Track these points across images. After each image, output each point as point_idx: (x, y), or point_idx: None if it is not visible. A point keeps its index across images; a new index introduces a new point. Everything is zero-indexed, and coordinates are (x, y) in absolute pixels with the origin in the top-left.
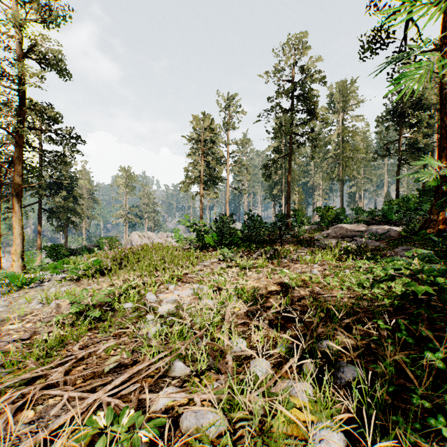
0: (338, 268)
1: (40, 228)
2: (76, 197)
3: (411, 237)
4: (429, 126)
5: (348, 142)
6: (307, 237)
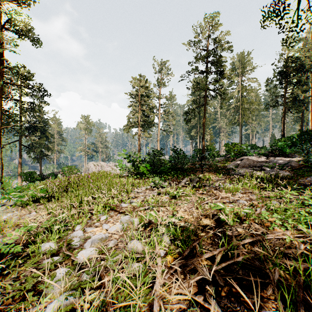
0: (265, 198)
1: (20, 159)
2: (48, 136)
3: (310, 167)
4: (306, 84)
5: (245, 97)
6: (221, 166)
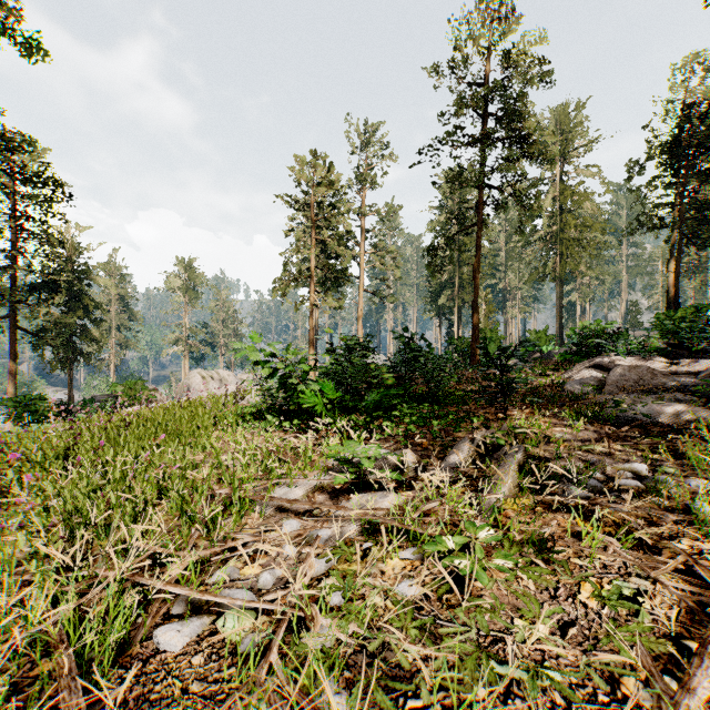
0: None
1: (14, 364)
2: (89, 308)
3: None
4: None
5: (571, 213)
6: (544, 385)
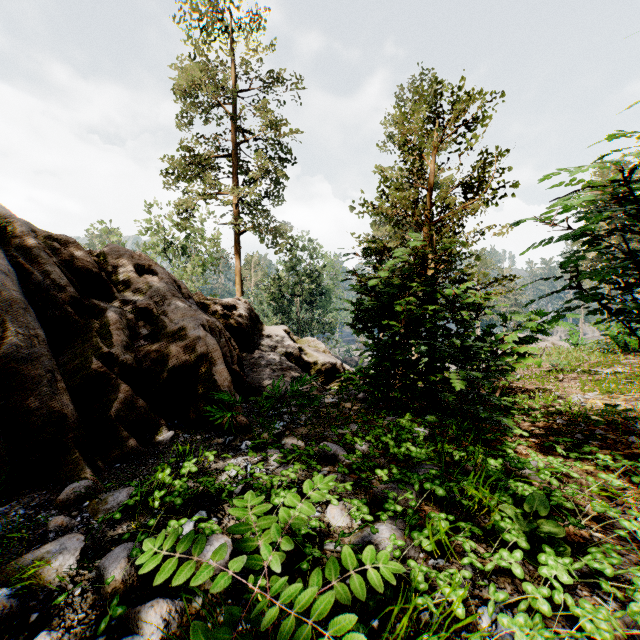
0: None
1: None
2: None
3: None
4: None
5: None
6: None
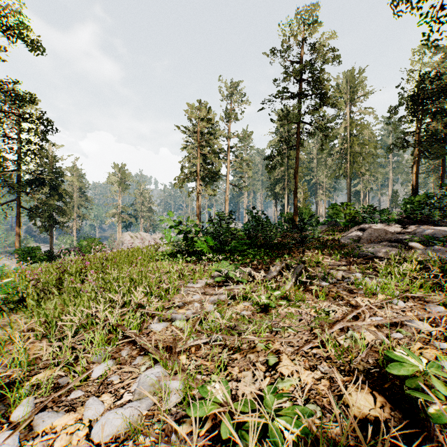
0: None
1: (18, 229)
2: (62, 194)
3: None
4: None
5: (356, 137)
6: (329, 240)
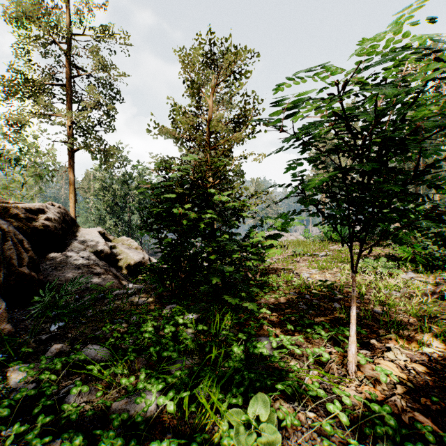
0: None
1: None
2: None
3: None
4: None
5: None
6: None
